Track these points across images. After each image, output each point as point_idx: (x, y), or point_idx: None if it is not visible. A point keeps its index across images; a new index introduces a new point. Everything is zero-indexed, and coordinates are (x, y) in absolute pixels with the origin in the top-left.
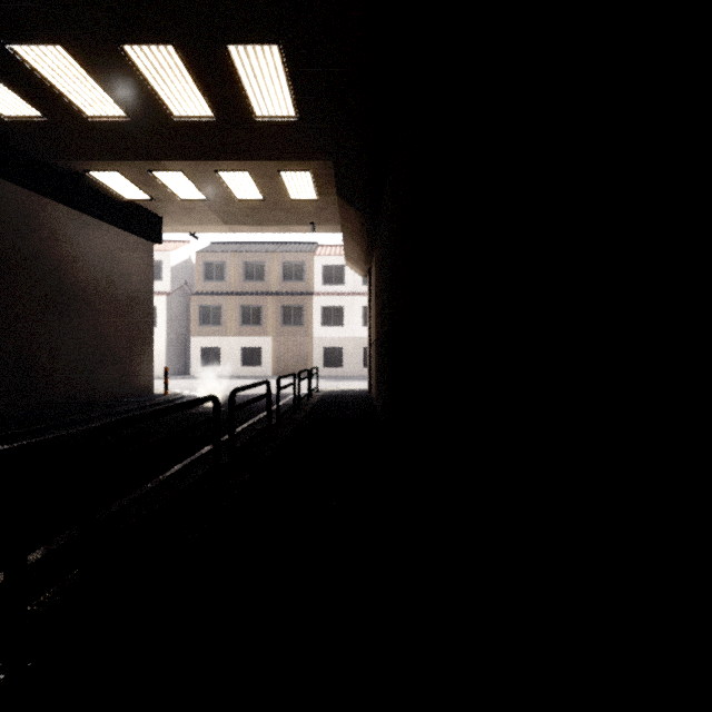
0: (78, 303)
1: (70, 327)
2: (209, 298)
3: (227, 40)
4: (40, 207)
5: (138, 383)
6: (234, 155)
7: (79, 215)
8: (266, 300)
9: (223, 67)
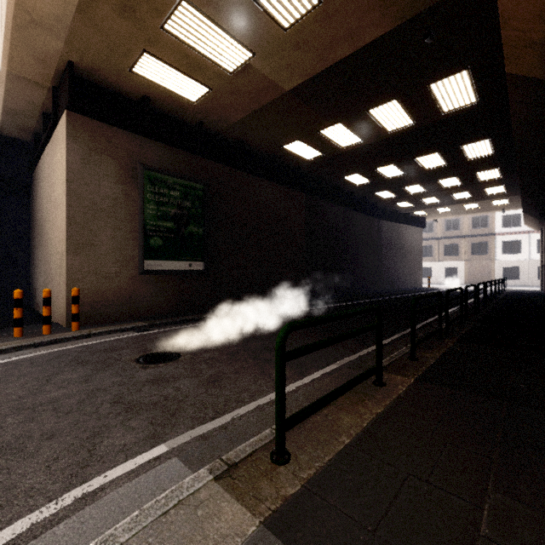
0: (406, 255)
1: (405, 263)
2: (425, 242)
3: (485, 188)
4: (400, 227)
5: (418, 282)
6: (472, 201)
7: (407, 226)
8: (460, 241)
9: (480, 191)
